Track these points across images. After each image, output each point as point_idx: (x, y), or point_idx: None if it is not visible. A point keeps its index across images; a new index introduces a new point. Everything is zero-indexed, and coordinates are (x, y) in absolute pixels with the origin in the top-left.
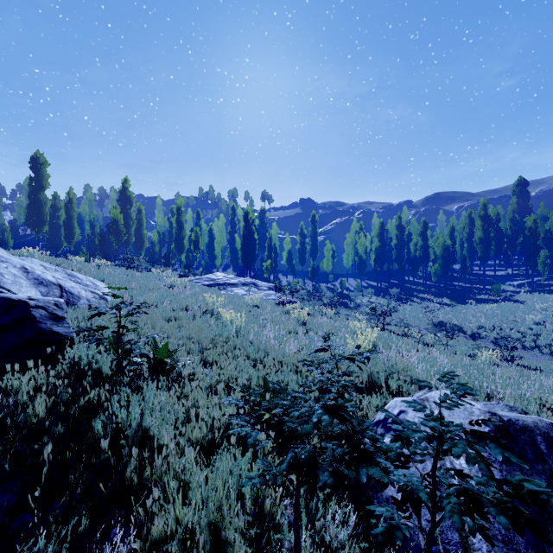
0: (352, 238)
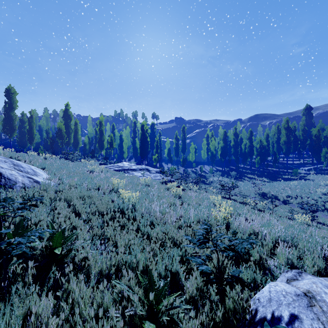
0: (206, 141)
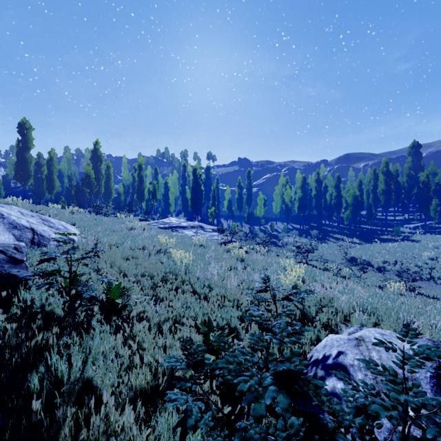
0: (279, 190)
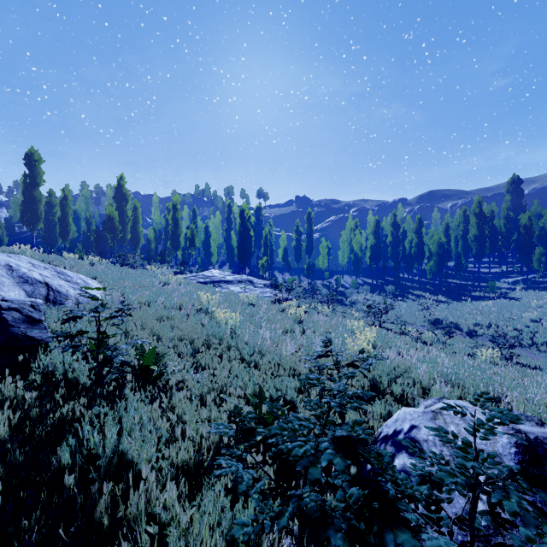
0: (347, 236)
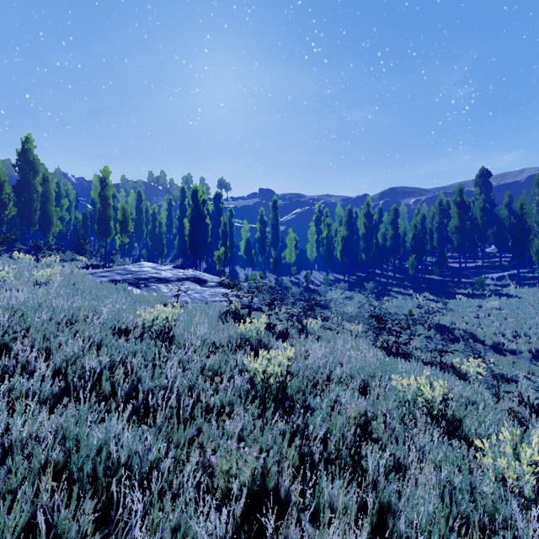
0: (316, 228)
